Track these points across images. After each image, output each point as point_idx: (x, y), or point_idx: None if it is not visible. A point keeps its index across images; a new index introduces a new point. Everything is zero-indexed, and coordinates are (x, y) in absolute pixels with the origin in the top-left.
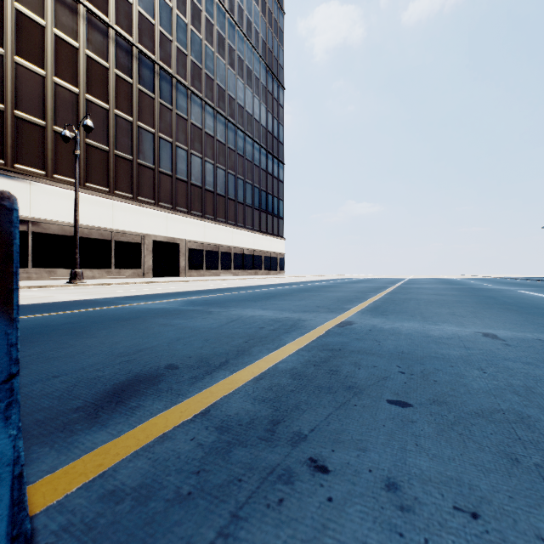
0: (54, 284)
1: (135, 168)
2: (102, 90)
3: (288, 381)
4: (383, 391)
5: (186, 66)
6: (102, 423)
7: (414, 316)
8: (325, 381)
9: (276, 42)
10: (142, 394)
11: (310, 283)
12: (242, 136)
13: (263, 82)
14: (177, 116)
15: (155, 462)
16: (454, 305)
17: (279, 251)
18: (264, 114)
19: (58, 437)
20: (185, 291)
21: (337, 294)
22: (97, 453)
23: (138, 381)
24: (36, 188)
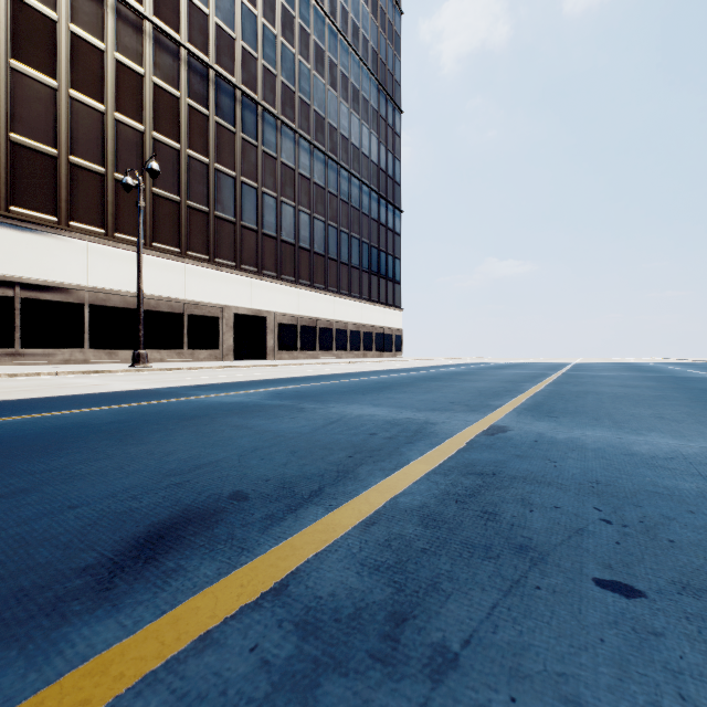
0: (113, 369)
1: (212, 223)
2: (172, 126)
3: (416, 530)
4: (583, 559)
5: (275, 90)
6: (114, 602)
7: (599, 420)
8: (478, 533)
9: (391, 51)
10: (187, 546)
11: (438, 369)
12: (347, 176)
13: (374, 105)
14: (263, 155)
15: (180, 702)
16: (657, 403)
17: (394, 326)
18: (375, 146)
19: (38, 627)
20: (272, 378)
21: (477, 384)
22: (88, 671)
23: (185, 520)
24: (95, 250)
